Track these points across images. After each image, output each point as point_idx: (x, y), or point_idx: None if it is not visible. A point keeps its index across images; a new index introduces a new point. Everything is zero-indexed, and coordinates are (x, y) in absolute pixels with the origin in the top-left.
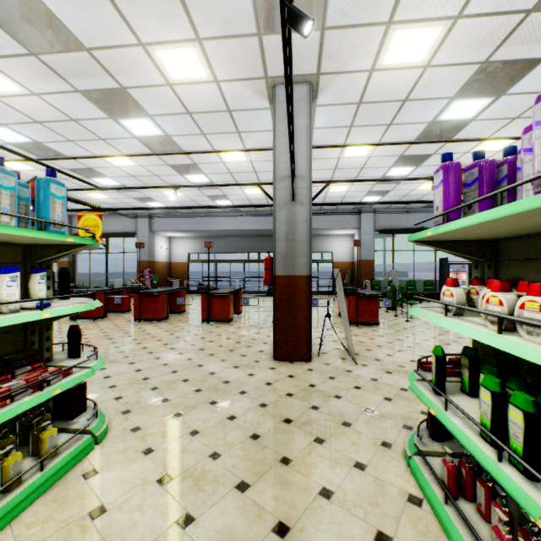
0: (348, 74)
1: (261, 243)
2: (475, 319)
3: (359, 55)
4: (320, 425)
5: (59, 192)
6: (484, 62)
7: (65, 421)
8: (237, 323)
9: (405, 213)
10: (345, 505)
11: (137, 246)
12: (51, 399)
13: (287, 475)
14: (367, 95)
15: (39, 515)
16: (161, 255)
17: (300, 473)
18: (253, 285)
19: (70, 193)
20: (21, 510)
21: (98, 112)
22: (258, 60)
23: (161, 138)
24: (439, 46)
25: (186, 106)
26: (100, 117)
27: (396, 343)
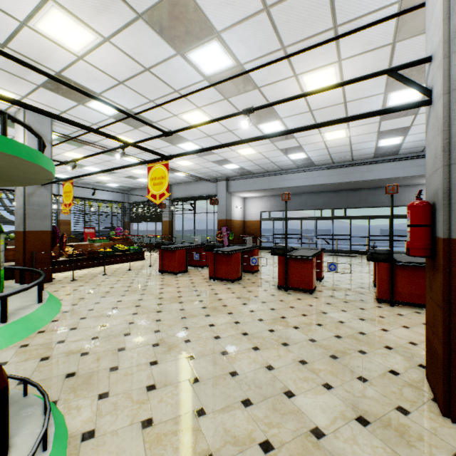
0: None
1: (335, 198)
2: None
3: None
4: None
5: None
6: None
7: None
8: (322, 294)
9: None
10: None
11: (211, 203)
12: None
13: None
14: None
15: None
16: (237, 214)
17: None
18: (321, 242)
19: None
20: None
21: (165, 47)
22: None
23: (232, 72)
24: None
25: None
26: (168, 57)
27: None
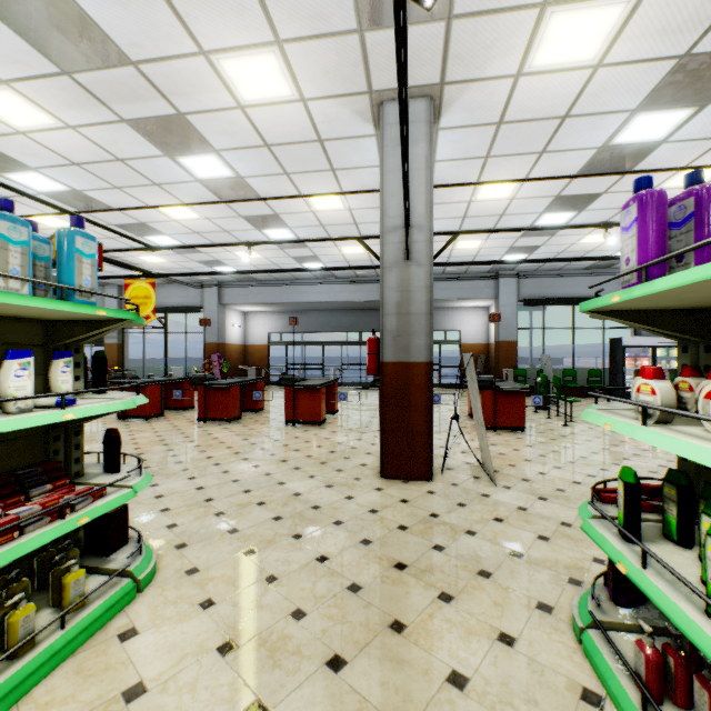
0: (484, 82)
1: (364, 318)
2: (692, 429)
3: (500, 53)
4: (447, 574)
5: (88, 248)
6: (684, 55)
7: (99, 557)
8: (331, 425)
9: (561, 277)
10: (486, 701)
11: (201, 323)
12: (82, 527)
13: (400, 649)
14: (510, 112)
15: (56, 692)
16: (234, 336)
17: (419, 647)
18: (352, 374)
19: (119, 257)
20: (33, 685)
21: (150, 147)
22: (359, 67)
23: (231, 180)
24: (617, 34)
25: (263, 137)
26: (152, 155)
27: (551, 457)
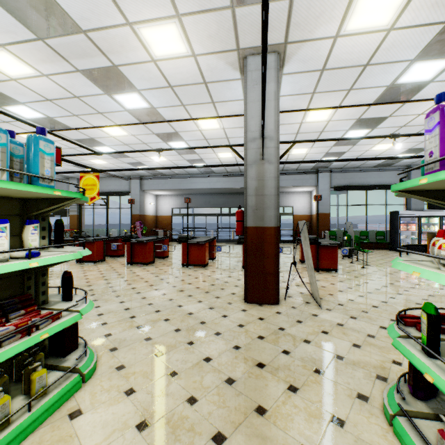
0: (314, 42)
1: (231, 199)
2: None
3: (325, 21)
4: (293, 371)
5: (48, 149)
6: None
7: (58, 358)
8: (211, 267)
9: (358, 172)
10: None
11: (129, 202)
12: (47, 338)
13: (264, 428)
14: (330, 62)
15: None
16: (150, 210)
17: (276, 426)
18: (224, 234)
19: (78, 160)
20: None
21: (96, 88)
22: (231, 32)
23: (147, 110)
24: (404, 7)
25: (168, 80)
26: (97, 94)
27: (356, 289)
